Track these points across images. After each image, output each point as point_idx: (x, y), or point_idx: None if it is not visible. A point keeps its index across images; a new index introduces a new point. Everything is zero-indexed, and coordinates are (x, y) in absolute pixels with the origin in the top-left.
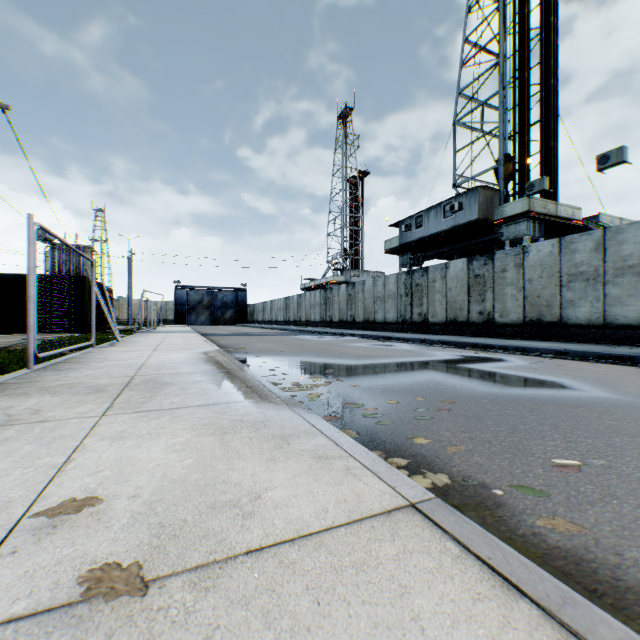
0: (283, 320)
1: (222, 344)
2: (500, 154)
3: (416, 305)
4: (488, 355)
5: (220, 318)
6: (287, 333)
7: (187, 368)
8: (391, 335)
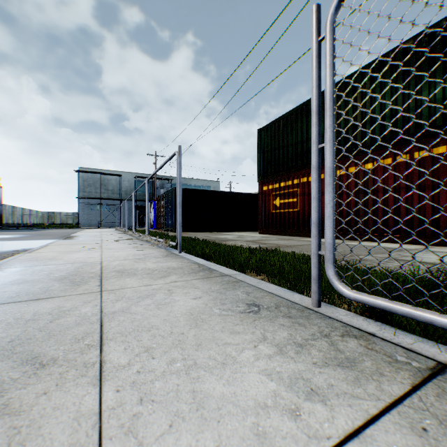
0: None
1: None
2: None
3: None
4: None
5: None
6: None
7: None
8: None
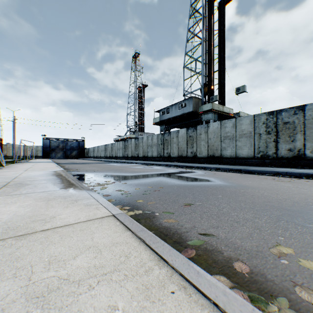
0: (104, 156)
1: (67, 168)
2: (202, 83)
3: (165, 149)
4: (190, 170)
5: (69, 155)
6: (104, 162)
7: (41, 178)
8: (153, 163)
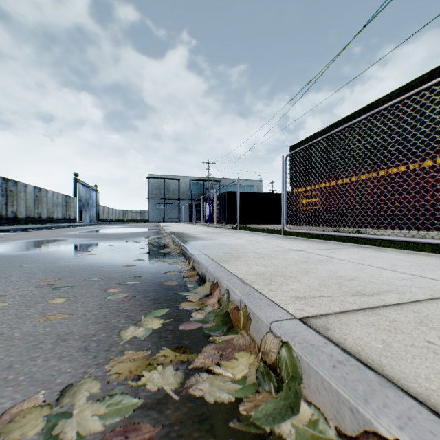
0: None
1: None
2: None
3: None
4: None
5: None
6: None
7: (204, 235)
8: None
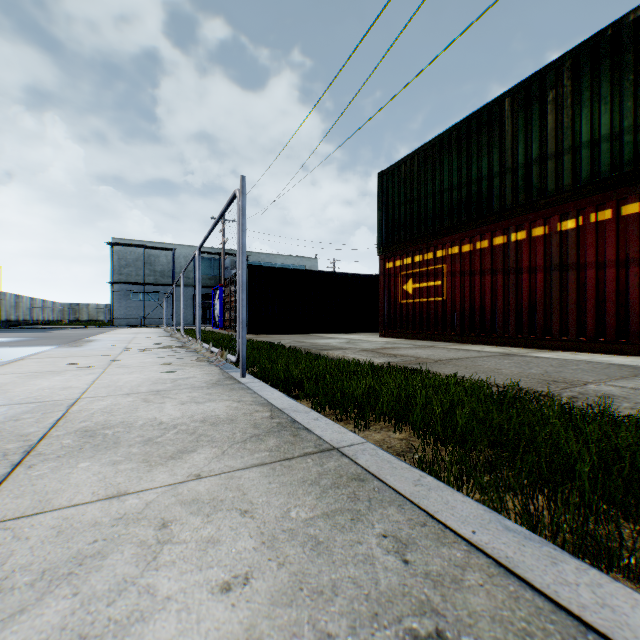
0: None
1: None
2: None
3: None
4: None
5: None
6: None
7: None
8: None
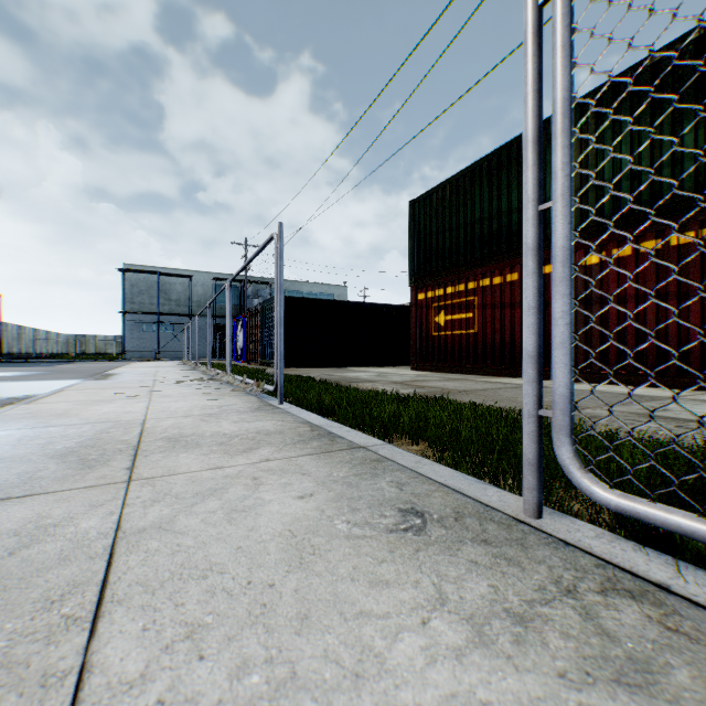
0: None
1: None
2: None
3: None
4: None
5: None
6: None
7: None
8: None
